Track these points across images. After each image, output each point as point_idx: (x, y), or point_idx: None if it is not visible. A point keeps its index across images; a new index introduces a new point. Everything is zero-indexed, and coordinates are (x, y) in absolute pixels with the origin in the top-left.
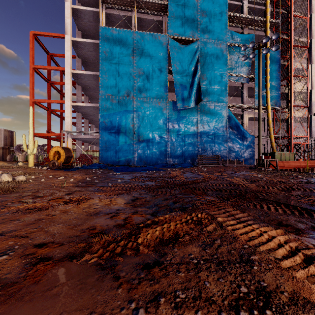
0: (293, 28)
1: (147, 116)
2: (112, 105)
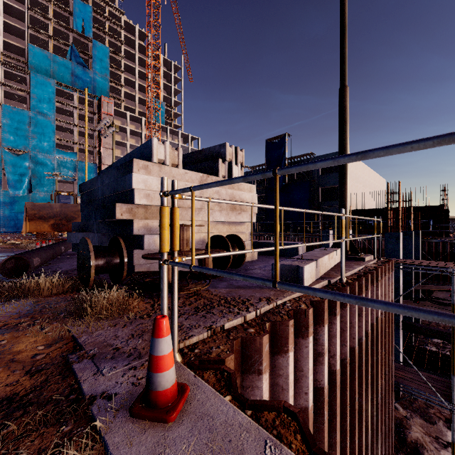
0: (103, 154)
1: None
2: None
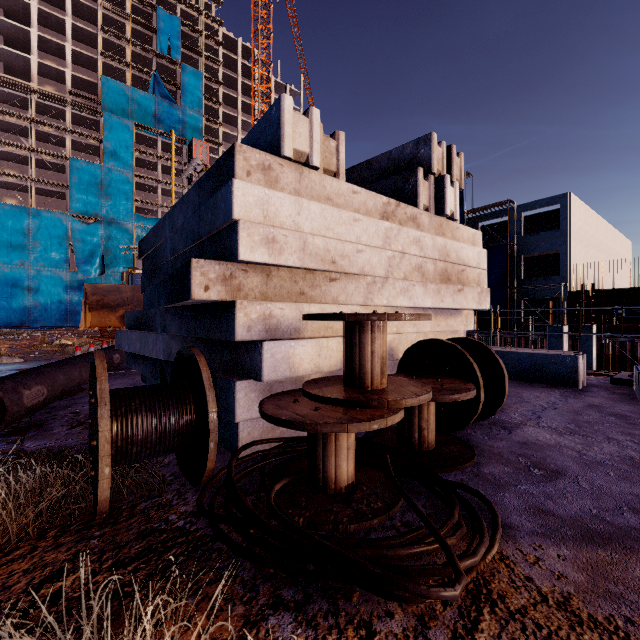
0: None
1: (45, 284)
2: (4, 272)
